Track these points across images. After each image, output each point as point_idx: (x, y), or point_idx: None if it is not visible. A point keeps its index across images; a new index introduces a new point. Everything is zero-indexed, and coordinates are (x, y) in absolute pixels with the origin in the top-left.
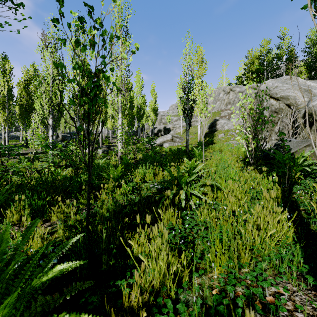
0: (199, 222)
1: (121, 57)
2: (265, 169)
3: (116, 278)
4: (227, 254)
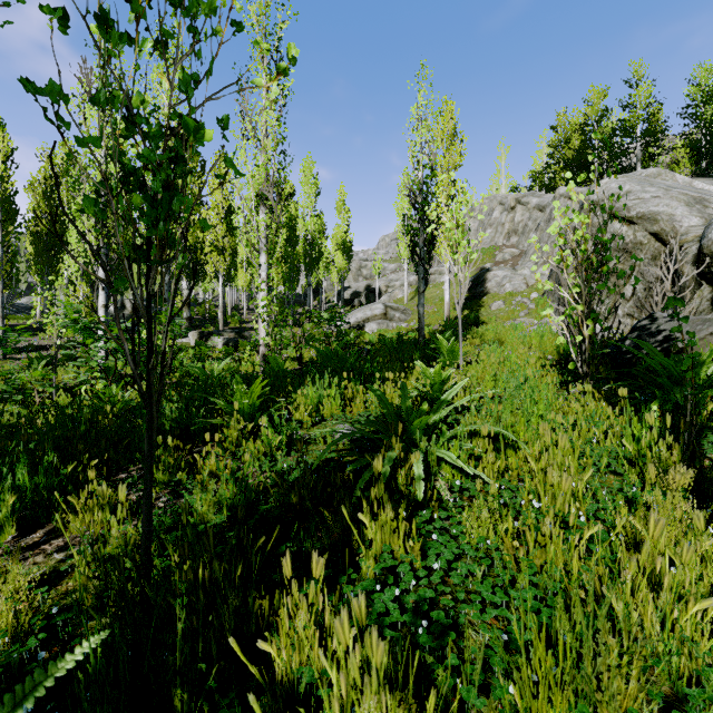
0: (468, 549)
1: (265, 121)
2: (624, 392)
3: None
4: (572, 686)
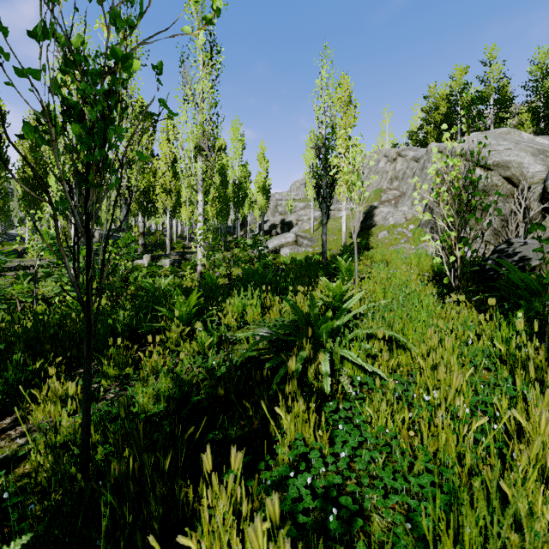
0: (369, 437)
1: (202, 89)
2: (493, 302)
3: None
4: None
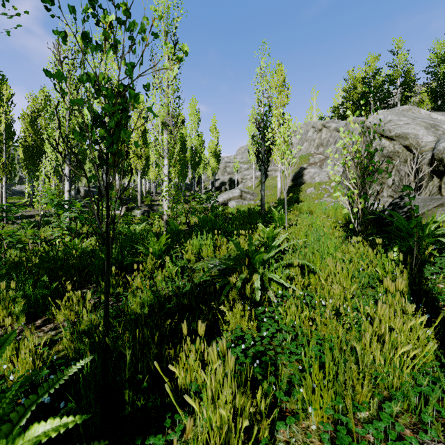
0: (284, 326)
1: (167, 78)
2: (380, 241)
3: (147, 431)
4: (333, 388)
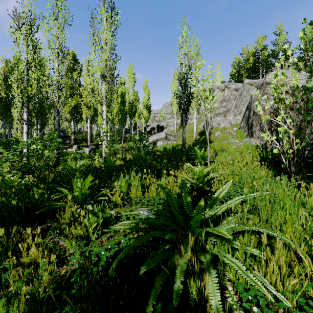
0: None
1: (105, 37)
2: None
3: None
4: None
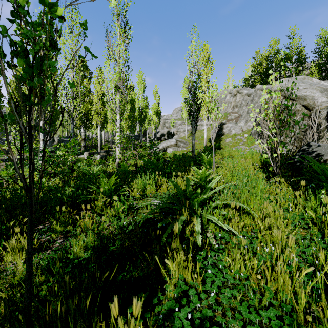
0: (229, 278)
1: (119, 51)
2: (303, 183)
3: None
4: None
